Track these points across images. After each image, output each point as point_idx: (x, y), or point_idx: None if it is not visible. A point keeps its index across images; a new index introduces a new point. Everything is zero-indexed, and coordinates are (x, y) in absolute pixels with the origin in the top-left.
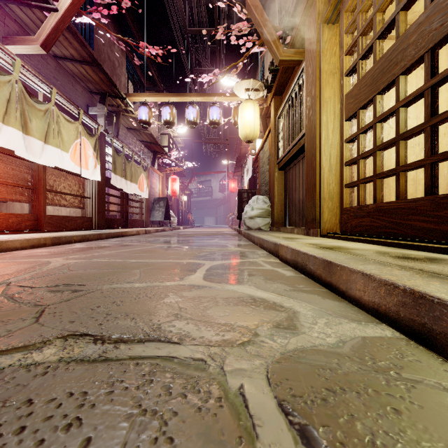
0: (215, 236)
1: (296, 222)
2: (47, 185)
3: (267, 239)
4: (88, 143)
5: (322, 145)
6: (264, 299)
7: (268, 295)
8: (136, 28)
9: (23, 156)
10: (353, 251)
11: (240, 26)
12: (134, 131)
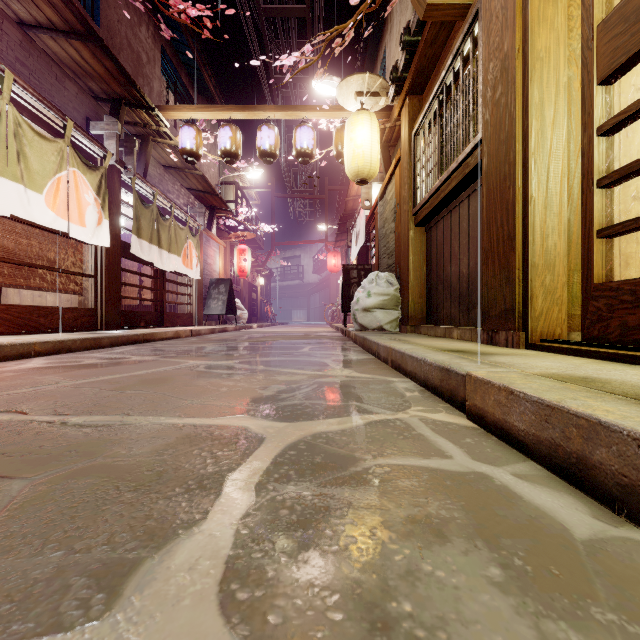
0: (304, 342)
1: (452, 318)
2: (3, 250)
3: (417, 354)
4: (85, 180)
5: (531, 151)
6: None
7: None
8: None
9: None
10: None
11: None
12: (175, 171)
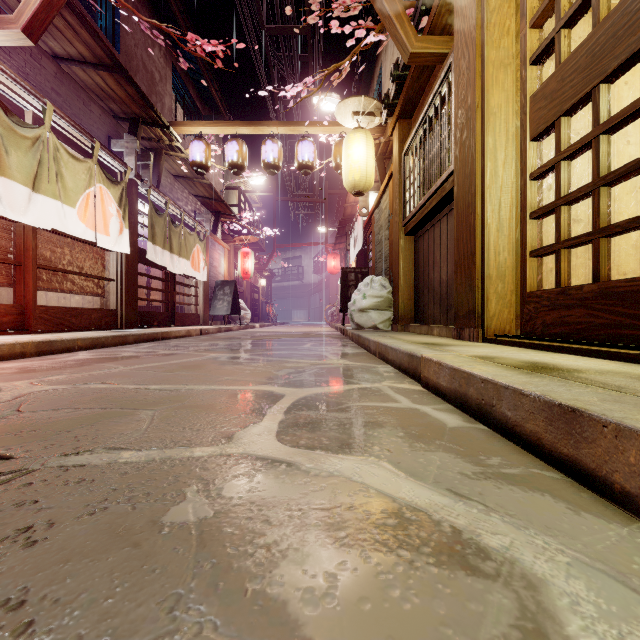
0: (306, 340)
1: (435, 318)
2: (41, 258)
3: (395, 345)
4: (109, 194)
5: (486, 186)
6: (426, 516)
7: (430, 497)
8: (187, 22)
9: None
10: (590, 377)
11: (346, 1)
12: (184, 180)
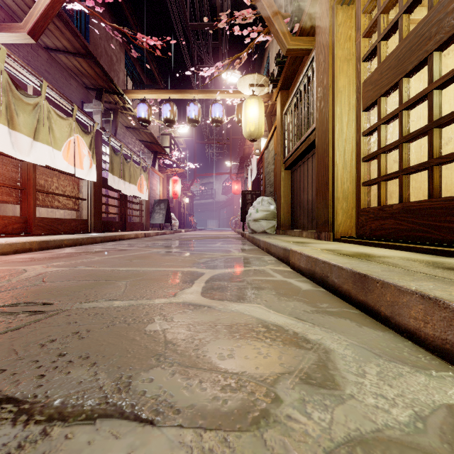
0: (217, 240)
1: (304, 225)
2: (38, 185)
3: (275, 243)
4: (83, 141)
5: (335, 139)
6: (281, 328)
7: (285, 320)
8: (135, 21)
9: (9, 153)
10: (385, 260)
11: (244, 13)
12: (133, 130)
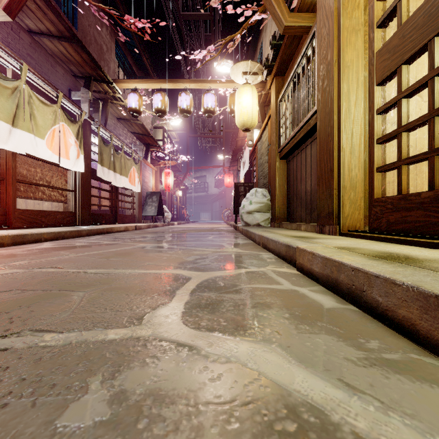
0: (209, 233)
1: (302, 218)
2: (20, 175)
3: (275, 238)
4: (69, 129)
5: (342, 120)
6: (324, 416)
7: (324, 389)
8: (126, 10)
9: None
10: None
11: None
12: (124, 121)
